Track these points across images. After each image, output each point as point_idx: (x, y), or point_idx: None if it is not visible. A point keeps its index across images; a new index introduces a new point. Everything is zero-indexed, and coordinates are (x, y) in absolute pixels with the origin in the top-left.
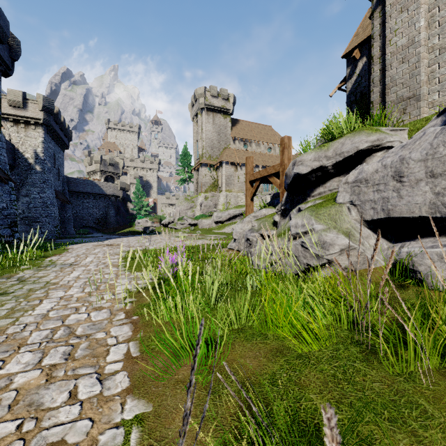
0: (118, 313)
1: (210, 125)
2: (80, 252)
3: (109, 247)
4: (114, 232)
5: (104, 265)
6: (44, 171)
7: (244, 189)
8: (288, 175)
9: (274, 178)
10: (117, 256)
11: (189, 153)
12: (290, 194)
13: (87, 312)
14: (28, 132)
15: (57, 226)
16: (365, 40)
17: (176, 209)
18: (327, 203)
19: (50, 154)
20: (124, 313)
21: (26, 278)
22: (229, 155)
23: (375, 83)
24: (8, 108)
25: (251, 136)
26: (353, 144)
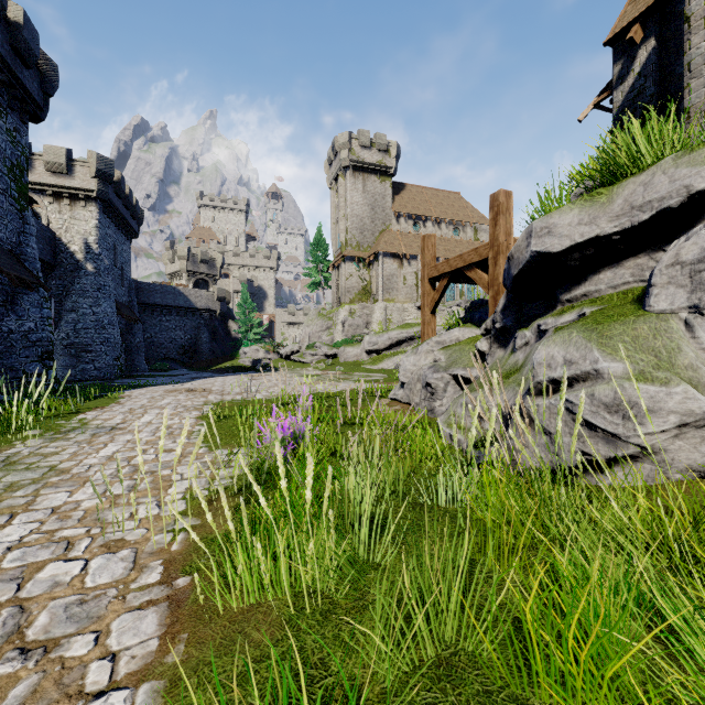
0: (150, 565)
1: (359, 193)
2: (137, 404)
3: (189, 394)
4: (207, 367)
5: (167, 432)
6: (99, 271)
7: (414, 297)
8: (517, 260)
9: (476, 270)
10: (195, 413)
11: (324, 241)
12: (517, 297)
13: (85, 557)
14: (75, 212)
15: (119, 359)
16: (655, 3)
17: (304, 331)
18: (618, 312)
19: (109, 245)
20: (162, 566)
21: (21, 457)
22: (390, 242)
23: (694, 71)
24: (45, 175)
25: (425, 211)
26: (677, 181)
